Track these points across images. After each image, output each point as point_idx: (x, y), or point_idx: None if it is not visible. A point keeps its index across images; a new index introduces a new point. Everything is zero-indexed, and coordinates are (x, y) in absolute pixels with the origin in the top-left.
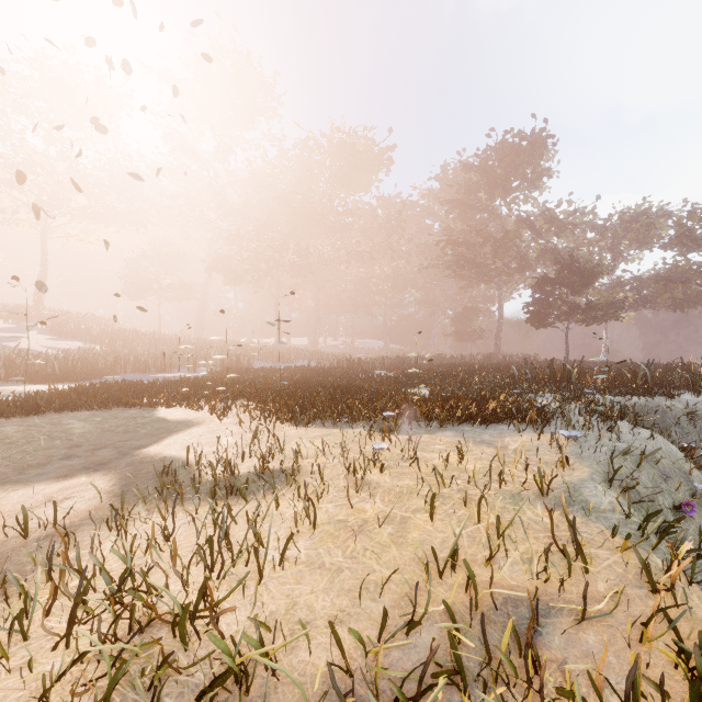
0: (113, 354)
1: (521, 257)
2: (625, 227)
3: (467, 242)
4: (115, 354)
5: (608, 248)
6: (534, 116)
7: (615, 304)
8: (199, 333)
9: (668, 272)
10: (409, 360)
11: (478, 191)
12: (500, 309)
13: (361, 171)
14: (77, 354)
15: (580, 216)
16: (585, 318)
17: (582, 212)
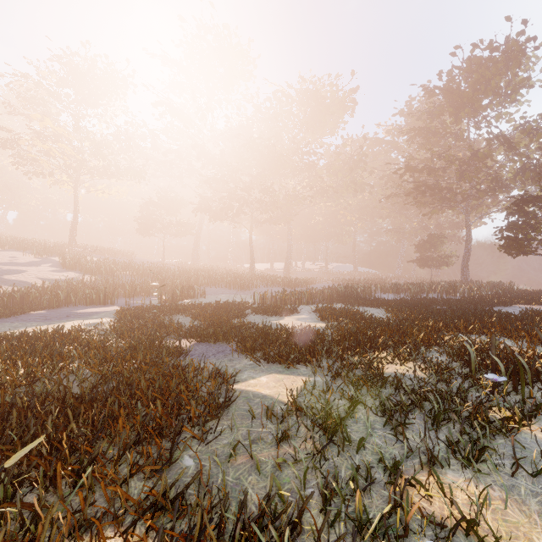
0: (89, 284)
1: (492, 177)
2: None
3: (428, 168)
4: (89, 284)
5: None
6: (509, 20)
7: None
8: (194, 262)
9: None
10: (356, 291)
11: (442, 114)
12: (468, 235)
13: (326, 115)
14: (53, 285)
15: None
16: None
17: None
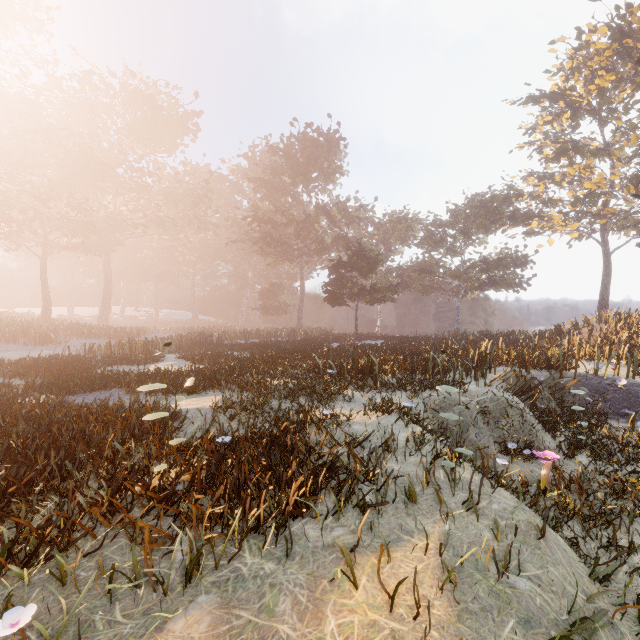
0: None
1: (320, 240)
2: (393, 227)
3: (273, 221)
4: None
5: (382, 241)
6: (330, 117)
7: (391, 288)
8: None
9: (420, 265)
10: (212, 338)
11: (283, 174)
12: (302, 287)
13: (163, 129)
14: None
15: (364, 212)
16: (369, 299)
17: (365, 209)
